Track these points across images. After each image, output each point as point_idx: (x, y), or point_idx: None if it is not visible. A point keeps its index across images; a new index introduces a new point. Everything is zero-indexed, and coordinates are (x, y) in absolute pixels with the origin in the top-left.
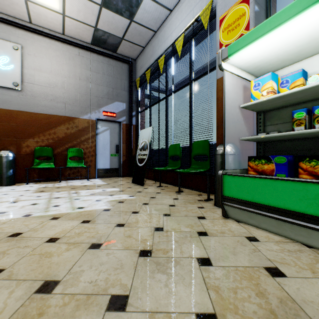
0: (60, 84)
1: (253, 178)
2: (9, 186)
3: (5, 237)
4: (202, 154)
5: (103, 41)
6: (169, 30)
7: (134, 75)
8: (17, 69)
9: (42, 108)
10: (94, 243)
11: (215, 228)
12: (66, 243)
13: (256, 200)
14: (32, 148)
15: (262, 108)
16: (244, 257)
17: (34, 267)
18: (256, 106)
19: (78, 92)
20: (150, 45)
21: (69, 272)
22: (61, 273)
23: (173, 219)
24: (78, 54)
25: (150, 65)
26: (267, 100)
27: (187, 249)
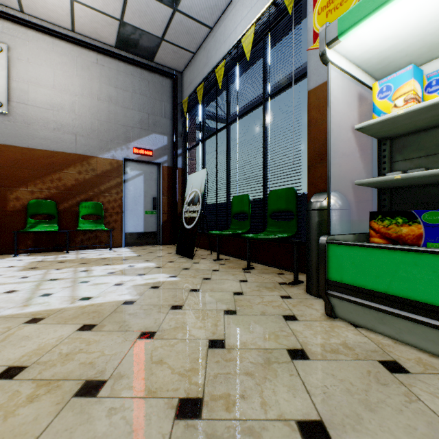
0: (67, 106)
1: (390, 250)
2: None
3: None
4: (284, 209)
5: (133, 43)
6: (232, 24)
7: (180, 94)
8: (1, 81)
9: (40, 142)
10: (89, 382)
11: (317, 340)
12: (33, 382)
13: (395, 291)
14: (24, 202)
15: (390, 132)
16: (395, 418)
17: None
18: (382, 127)
19: (96, 118)
20: (203, 49)
21: None
22: None
23: (241, 320)
24: (96, 61)
25: (204, 77)
26: (406, 113)
27: (273, 397)
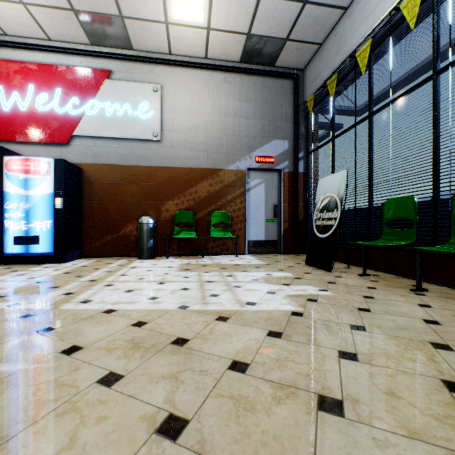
0: (201, 127)
1: None
2: (150, 260)
3: (168, 343)
4: None
5: (257, 53)
6: None
7: (302, 94)
8: (157, 115)
9: (182, 161)
10: (323, 397)
11: None
12: (265, 382)
13: None
14: (171, 213)
15: None
16: None
17: (235, 433)
18: None
19: (223, 133)
20: (333, 35)
21: None
22: None
23: None
24: (223, 80)
25: (336, 67)
26: None
27: None
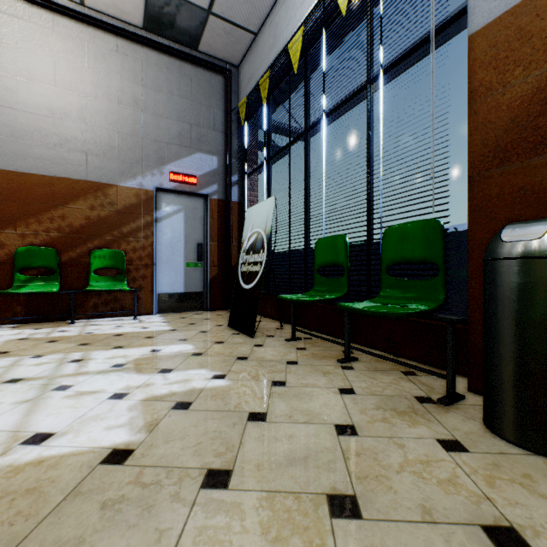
0: (74, 113)
1: None
2: None
3: None
4: (416, 259)
5: (168, 20)
6: None
7: (236, 98)
8: None
9: (35, 163)
10: None
11: None
12: None
13: None
14: (11, 250)
15: None
16: None
17: None
18: None
19: (115, 130)
20: (268, 24)
21: None
22: None
23: None
24: (115, 48)
25: (270, 64)
26: None
27: None
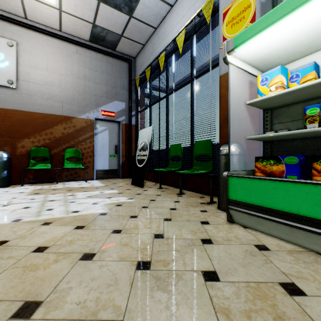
0: (56, 83)
1: (262, 180)
2: (3, 188)
3: None
4: (204, 154)
5: (101, 38)
6: (170, 26)
7: (134, 73)
8: (12, 66)
9: (38, 107)
10: (86, 253)
11: (220, 234)
12: (55, 254)
13: (265, 204)
14: (27, 149)
15: (269, 105)
16: (256, 270)
17: (15, 283)
18: (263, 103)
19: (76, 91)
20: (150, 42)
21: (54, 290)
22: (45, 291)
23: (174, 224)
24: (76, 51)
25: (150, 62)
26: (276, 96)
27: (190, 261)
